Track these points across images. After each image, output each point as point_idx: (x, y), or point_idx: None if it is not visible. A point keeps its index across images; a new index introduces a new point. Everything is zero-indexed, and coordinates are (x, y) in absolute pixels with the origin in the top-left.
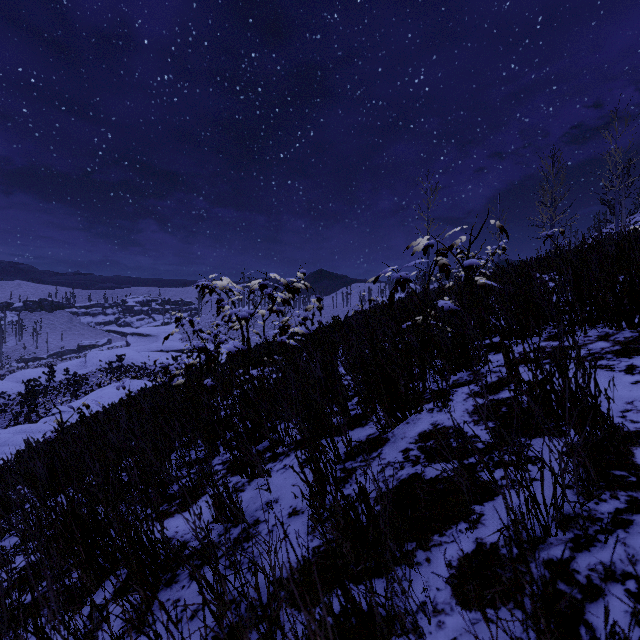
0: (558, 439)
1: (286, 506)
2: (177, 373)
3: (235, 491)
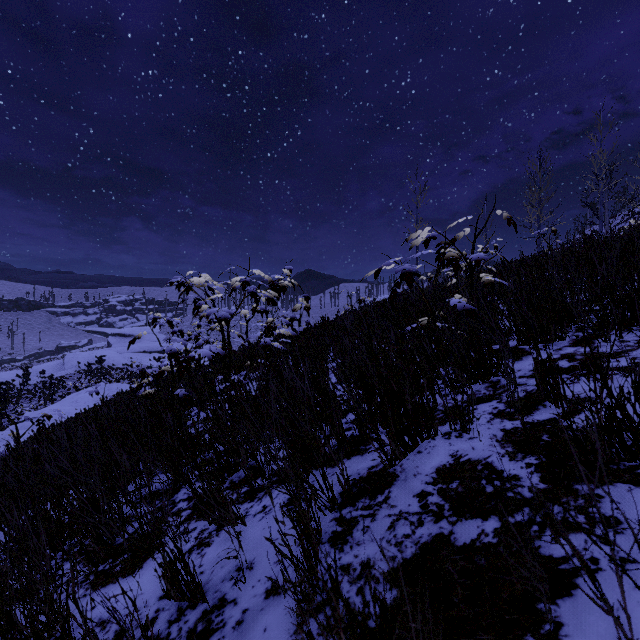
0: (639, 489)
1: (263, 577)
2: (145, 382)
3: (199, 545)
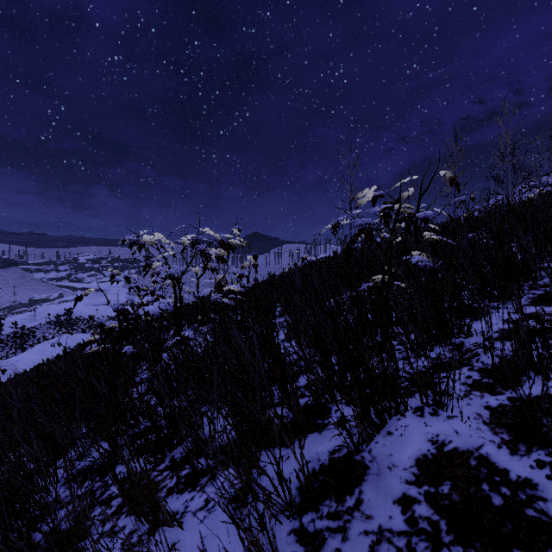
0: None
1: None
2: (92, 339)
3: None
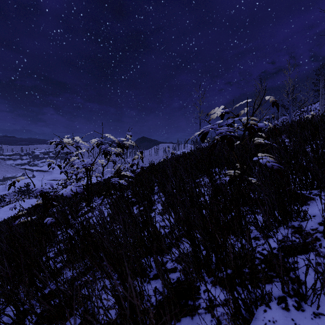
0: None
1: None
2: (21, 213)
3: None
